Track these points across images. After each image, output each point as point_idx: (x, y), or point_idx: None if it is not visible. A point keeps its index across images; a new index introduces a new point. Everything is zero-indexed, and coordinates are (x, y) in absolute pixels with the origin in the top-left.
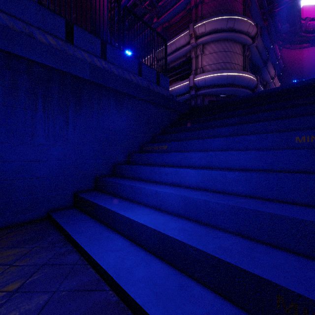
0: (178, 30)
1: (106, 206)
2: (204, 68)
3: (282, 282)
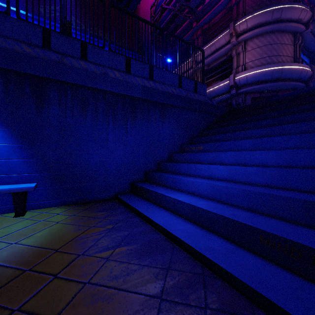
0: (218, 30)
1: (155, 191)
2: (247, 65)
3: (263, 228)
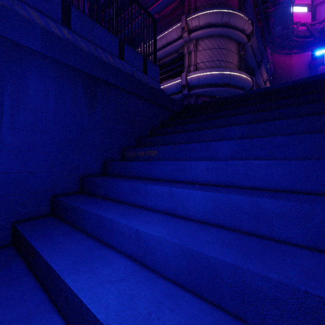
0: (169, 23)
1: (47, 259)
2: (198, 65)
3: None
